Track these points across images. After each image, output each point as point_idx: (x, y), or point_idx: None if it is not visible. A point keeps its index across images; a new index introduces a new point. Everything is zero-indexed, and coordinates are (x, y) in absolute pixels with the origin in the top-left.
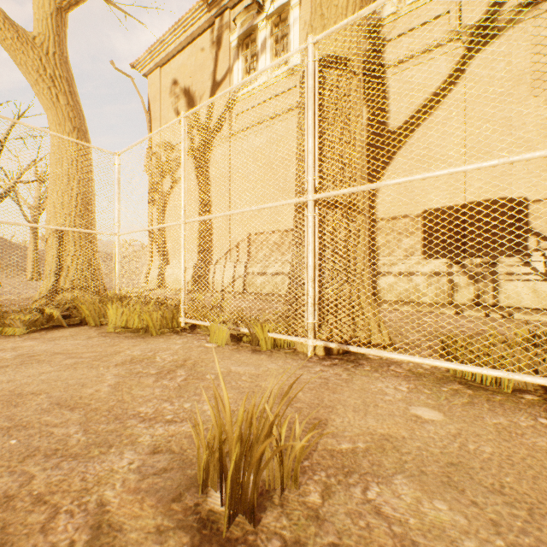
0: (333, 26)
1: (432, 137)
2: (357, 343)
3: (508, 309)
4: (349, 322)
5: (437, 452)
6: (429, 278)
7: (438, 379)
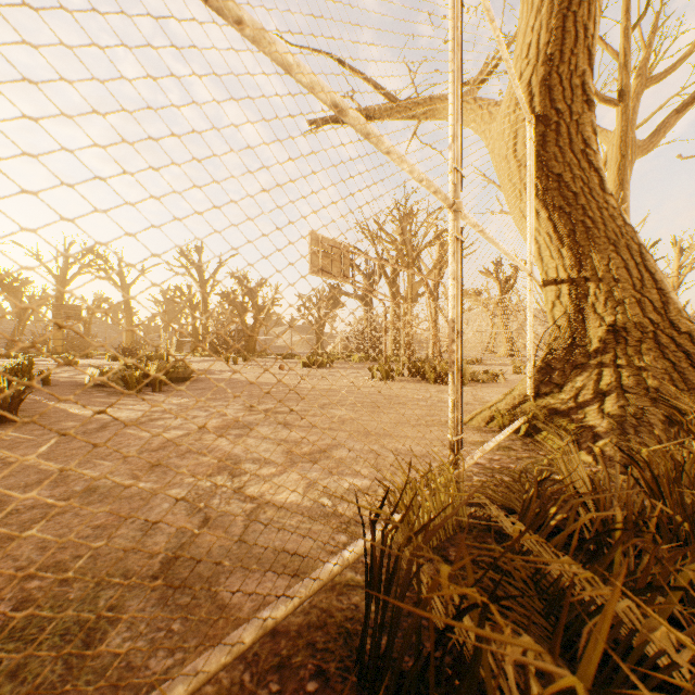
0: None
1: None
2: None
3: None
4: None
5: None
6: None
7: None
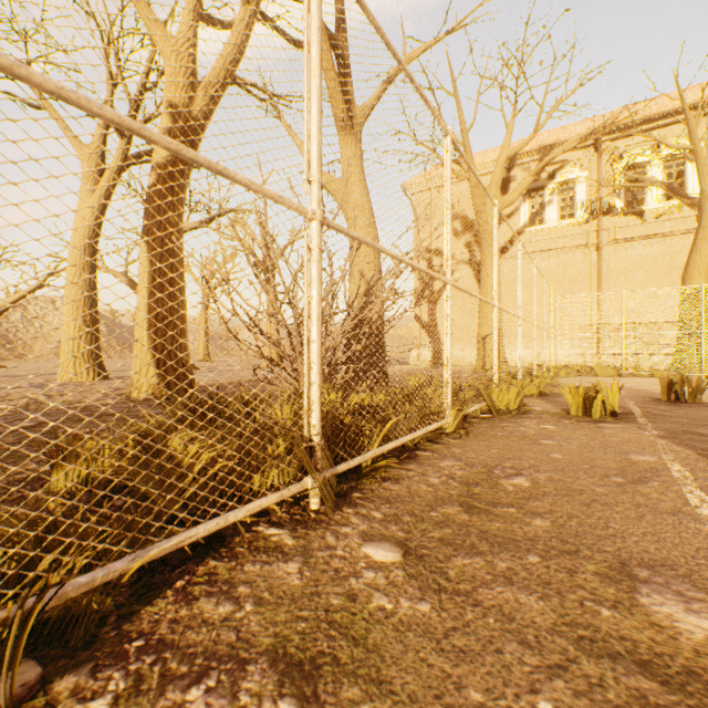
0: (702, 275)
1: None
2: None
3: None
4: None
5: None
6: None
7: None
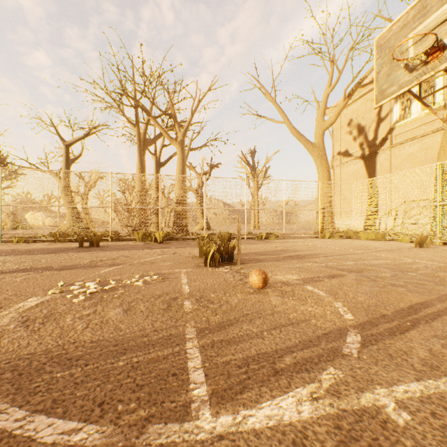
0: None
1: None
2: None
3: None
4: None
5: None
6: None
7: None
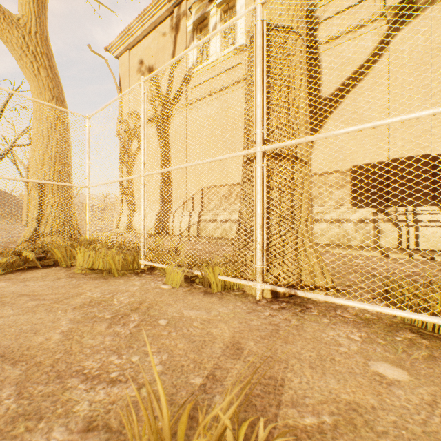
0: None
1: (359, 103)
2: (302, 286)
3: (428, 252)
4: (294, 266)
5: (419, 432)
6: (357, 224)
7: (388, 326)
